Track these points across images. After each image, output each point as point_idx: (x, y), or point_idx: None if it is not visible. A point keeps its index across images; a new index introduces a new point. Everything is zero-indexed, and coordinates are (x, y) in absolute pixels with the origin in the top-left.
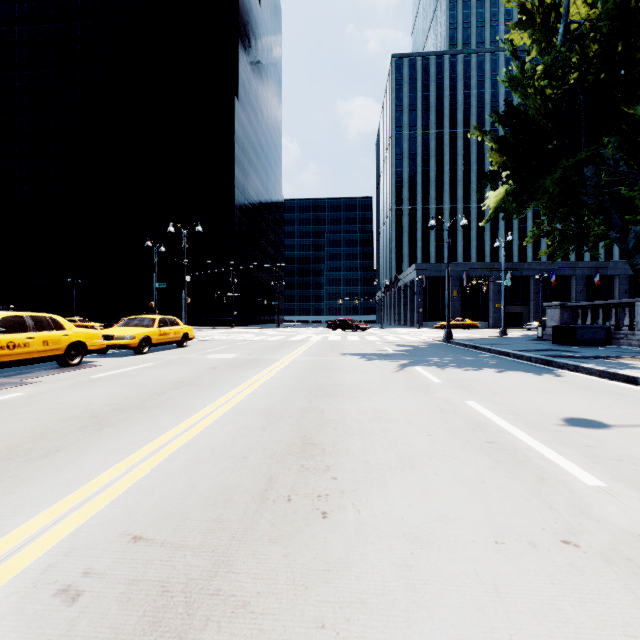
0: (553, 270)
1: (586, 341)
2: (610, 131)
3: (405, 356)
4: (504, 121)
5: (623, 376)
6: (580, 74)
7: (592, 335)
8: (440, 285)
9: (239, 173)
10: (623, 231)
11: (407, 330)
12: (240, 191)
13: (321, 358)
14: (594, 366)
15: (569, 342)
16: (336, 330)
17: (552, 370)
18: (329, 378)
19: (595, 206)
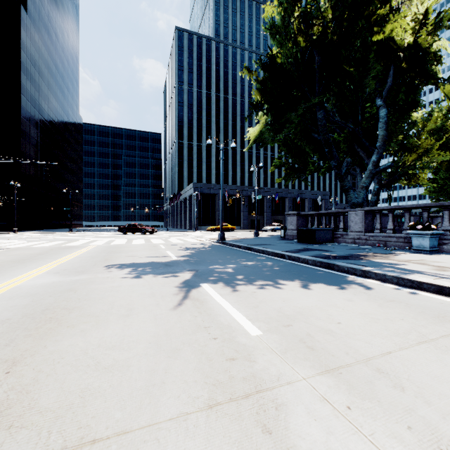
0: (277, 193)
1: (321, 240)
2: (331, 89)
3: (189, 264)
4: (265, 65)
5: (433, 286)
6: (318, 37)
7: (324, 235)
8: (210, 199)
9: (27, 82)
10: (339, 161)
11: (187, 232)
12: (28, 100)
13: (72, 278)
14: (384, 271)
15: (311, 241)
16: (127, 233)
17: (344, 276)
18: (15, 366)
19: (323, 141)
